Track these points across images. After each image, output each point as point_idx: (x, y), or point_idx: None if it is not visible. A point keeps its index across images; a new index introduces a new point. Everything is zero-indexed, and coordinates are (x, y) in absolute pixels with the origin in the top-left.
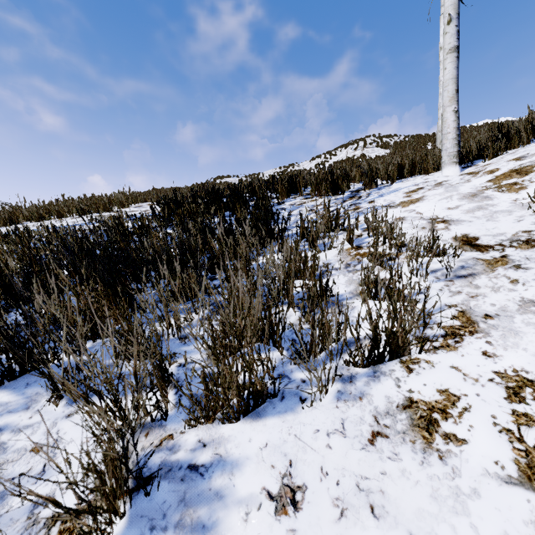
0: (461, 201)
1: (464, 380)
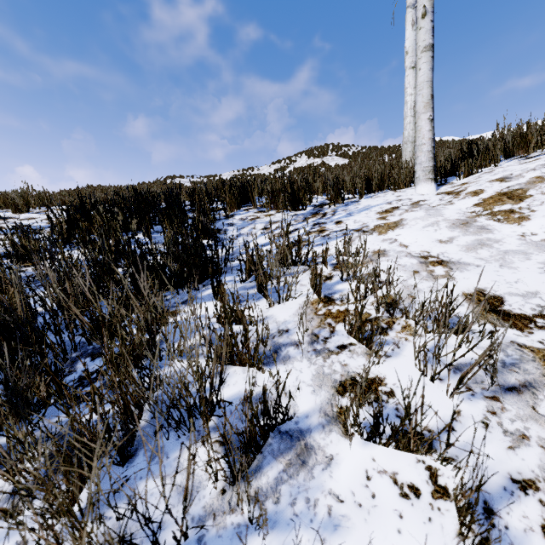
0: (453, 230)
1: None
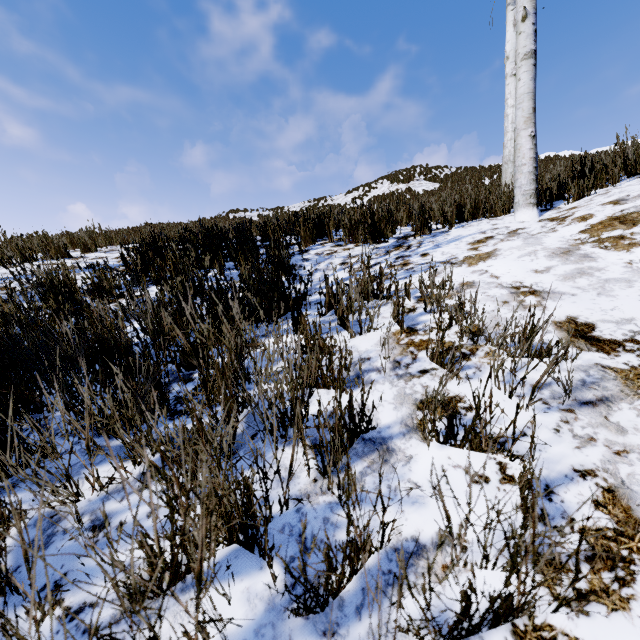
0: (551, 260)
1: None
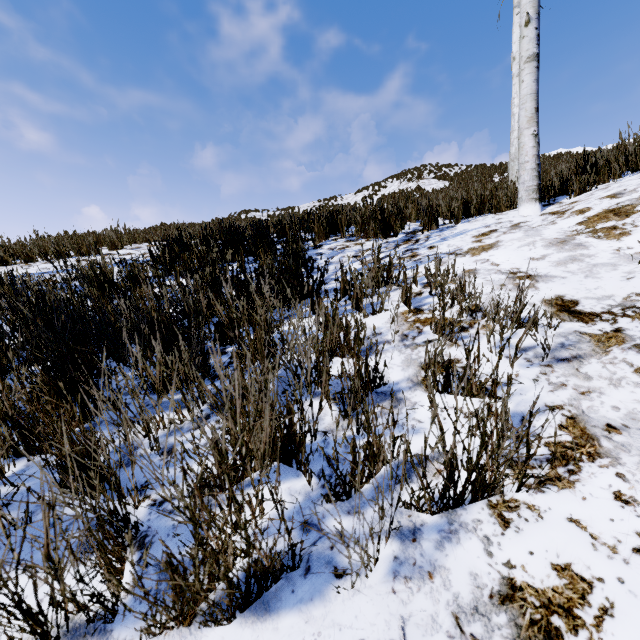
0: (548, 249)
1: (593, 548)
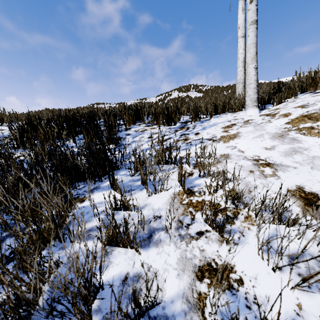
0: (274, 141)
1: None
